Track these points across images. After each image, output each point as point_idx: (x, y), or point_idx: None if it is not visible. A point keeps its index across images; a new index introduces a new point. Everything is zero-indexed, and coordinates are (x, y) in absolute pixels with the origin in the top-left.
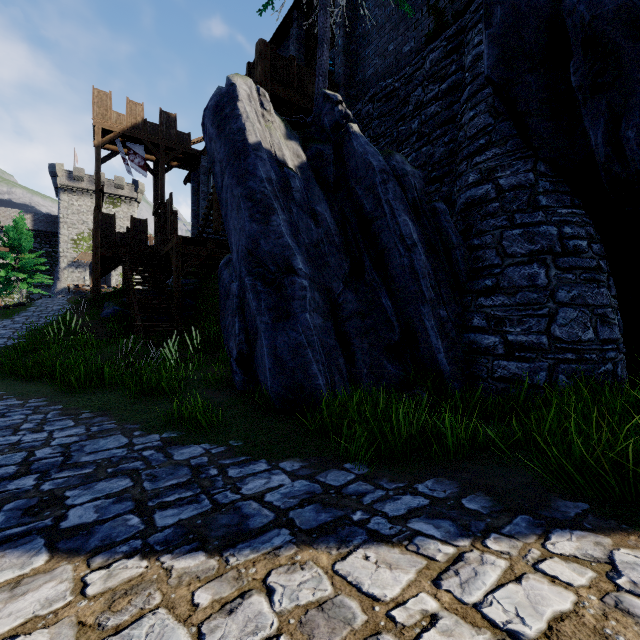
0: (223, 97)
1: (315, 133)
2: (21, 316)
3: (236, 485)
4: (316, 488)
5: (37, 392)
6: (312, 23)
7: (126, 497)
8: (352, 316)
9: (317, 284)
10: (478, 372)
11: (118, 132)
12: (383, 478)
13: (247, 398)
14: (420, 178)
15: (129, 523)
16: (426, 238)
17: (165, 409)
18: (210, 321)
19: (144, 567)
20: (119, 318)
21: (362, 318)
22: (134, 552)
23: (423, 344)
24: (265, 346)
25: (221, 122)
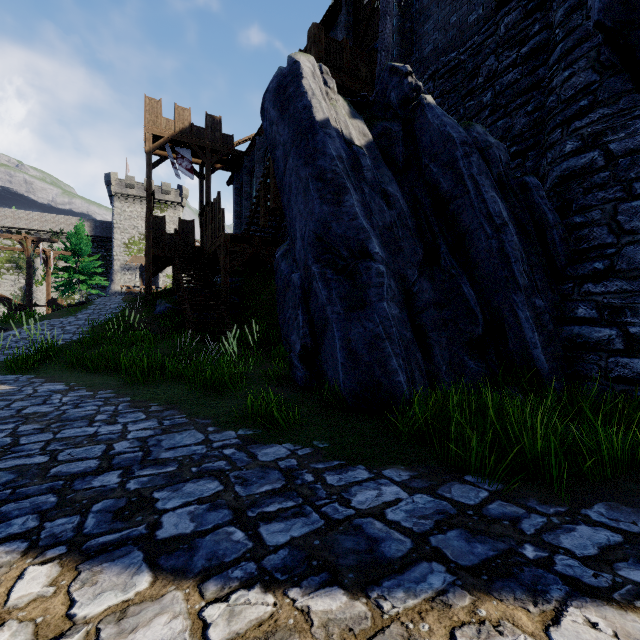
0: (285, 77)
1: (378, 112)
2: (83, 313)
3: (342, 496)
4: (446, 506)
5: (104, 384)
6: (361, 7)
7: (220, 503)
8: (428, 307)
9: (392, 271)
10: (585, 371)
11: (167, 137)
12: (529, 498)
13: (313, 395)
14: (505, 150)
15: (233, 538)
16: (514, 217)
17: (232, 404)
18: (257, 318)
19: (271, 604)
20: (171, 315)
21: (439, 309)
22: (251, 580)
23: (513, 338)
24: (337, 338)
25: (284, 103)
